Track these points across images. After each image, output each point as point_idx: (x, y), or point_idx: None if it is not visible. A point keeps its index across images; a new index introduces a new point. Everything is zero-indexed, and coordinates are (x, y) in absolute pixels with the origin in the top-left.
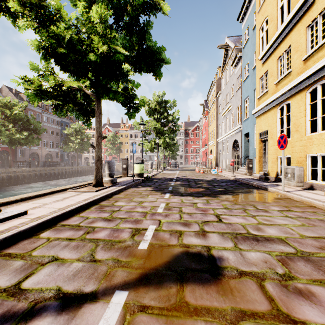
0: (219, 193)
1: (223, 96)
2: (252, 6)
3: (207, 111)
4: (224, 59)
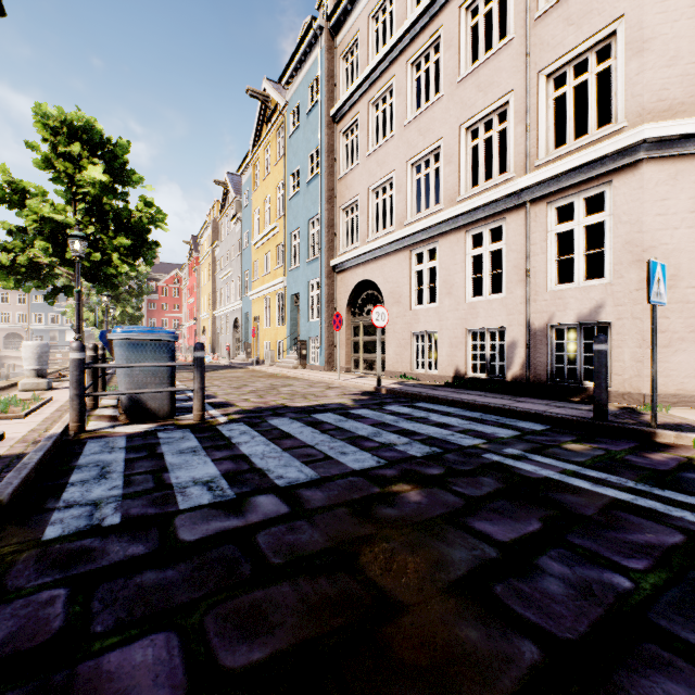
0: (209, 371)
1: (223, 251)
2: (251, 173)
3: (198, 258)
4: (223, 198)
